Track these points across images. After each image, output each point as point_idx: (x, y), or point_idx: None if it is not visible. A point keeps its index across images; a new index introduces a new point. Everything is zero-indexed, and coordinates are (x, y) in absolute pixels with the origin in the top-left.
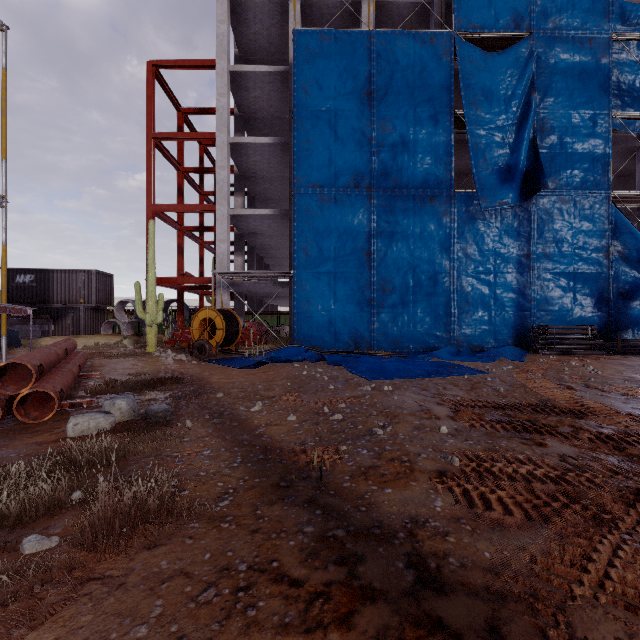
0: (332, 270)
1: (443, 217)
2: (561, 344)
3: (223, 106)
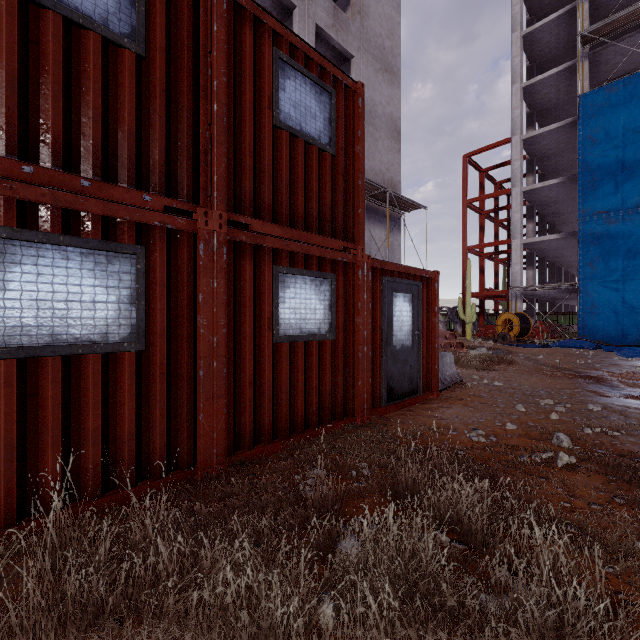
0: (619, 279)
1: None
2: None
3: (517, 168)
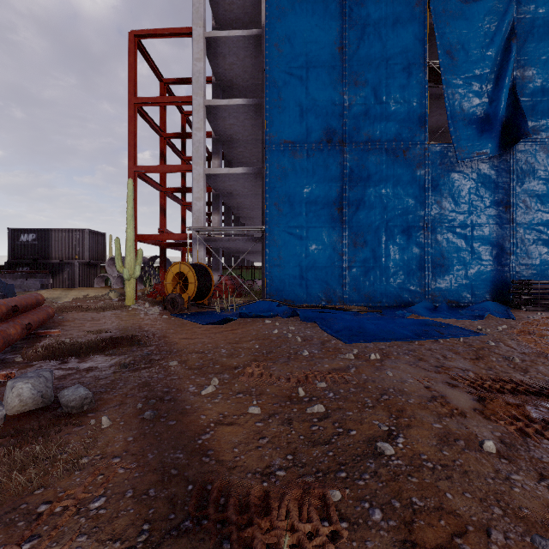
0: (304, 225)
1: (417, 170)
2: (543, 299)
3: (199, 70)
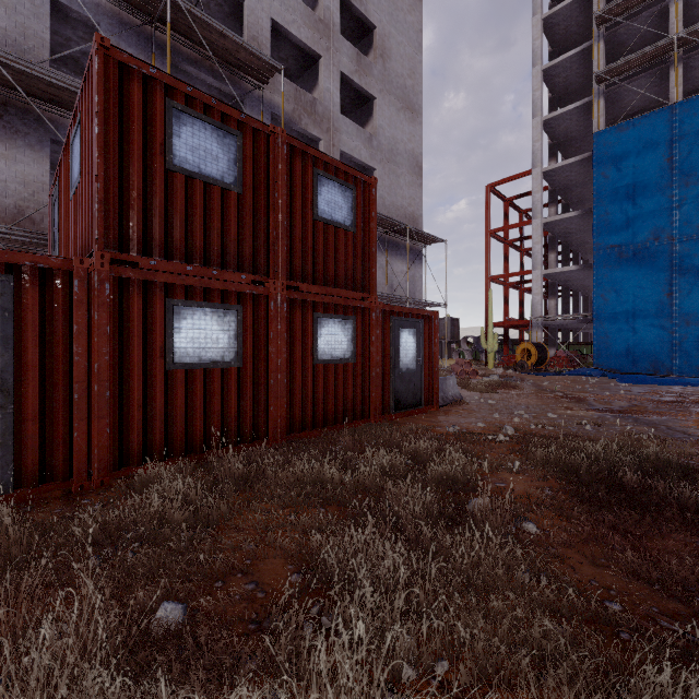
0: (629, 310)
1: None
2: None
3: (537, 200)
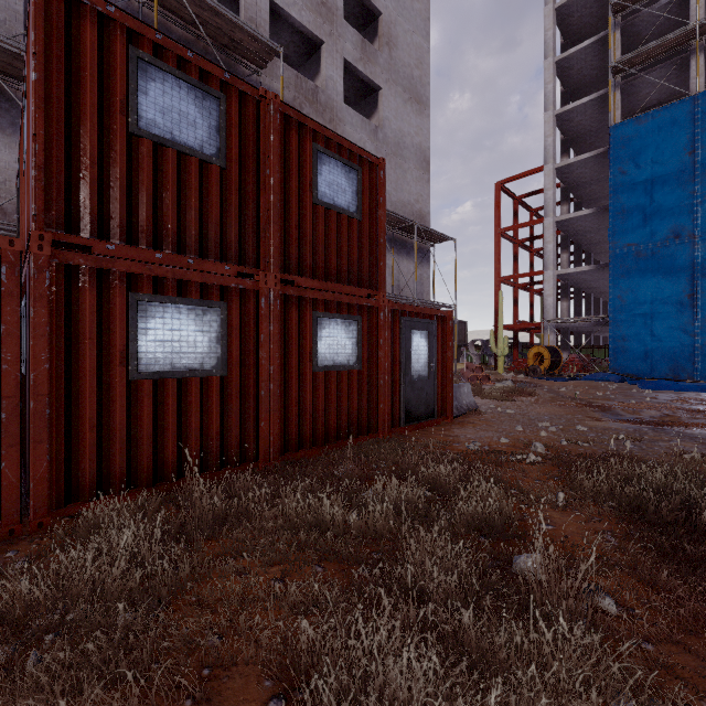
0: (648, 312)
1: None
2: None
3: (549, 197)
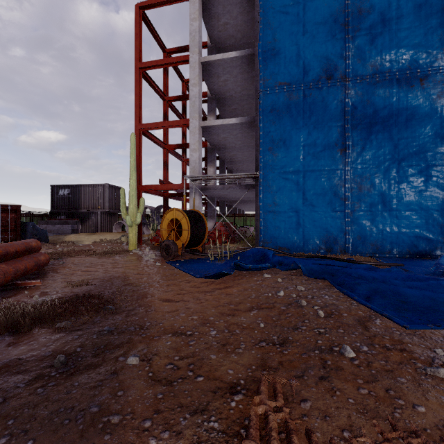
0: (300, 169)
1: (438, 99)
2: None
3: (195, 29)
